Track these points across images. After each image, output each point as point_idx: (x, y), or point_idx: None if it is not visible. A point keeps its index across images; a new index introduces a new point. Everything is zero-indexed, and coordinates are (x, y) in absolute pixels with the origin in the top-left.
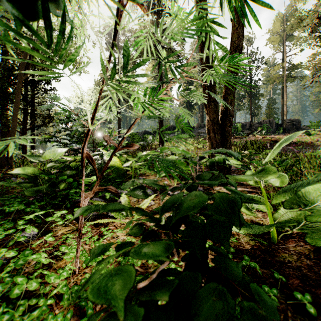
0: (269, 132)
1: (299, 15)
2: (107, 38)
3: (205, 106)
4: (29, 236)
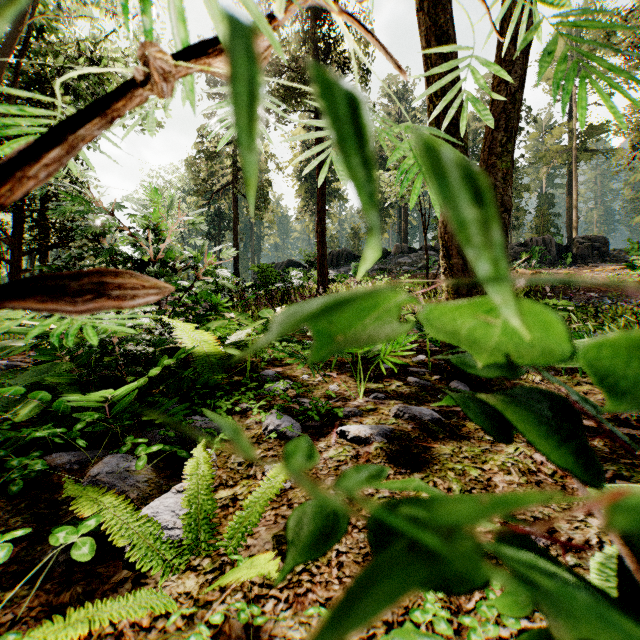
0: (543, 262)
1: (611, 19)
2: None
3: None
4: None
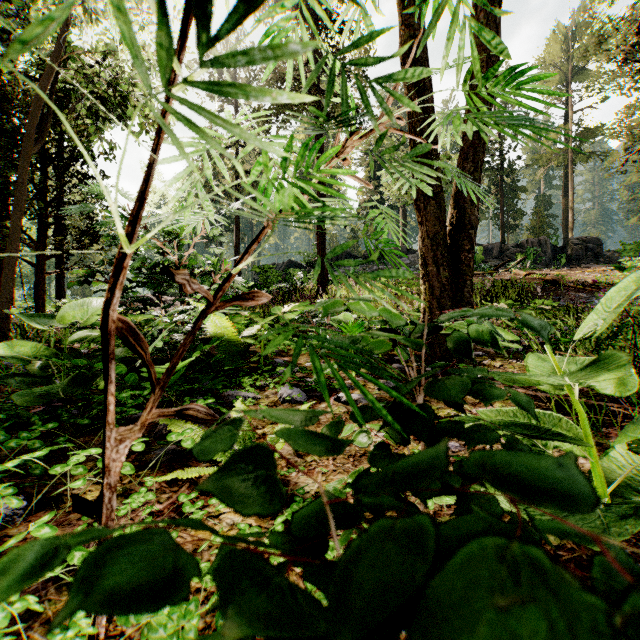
0: (538, 263)
1: (601, 28)
2: (212, 75)
3: (417, 208)
4: (5, 513)
